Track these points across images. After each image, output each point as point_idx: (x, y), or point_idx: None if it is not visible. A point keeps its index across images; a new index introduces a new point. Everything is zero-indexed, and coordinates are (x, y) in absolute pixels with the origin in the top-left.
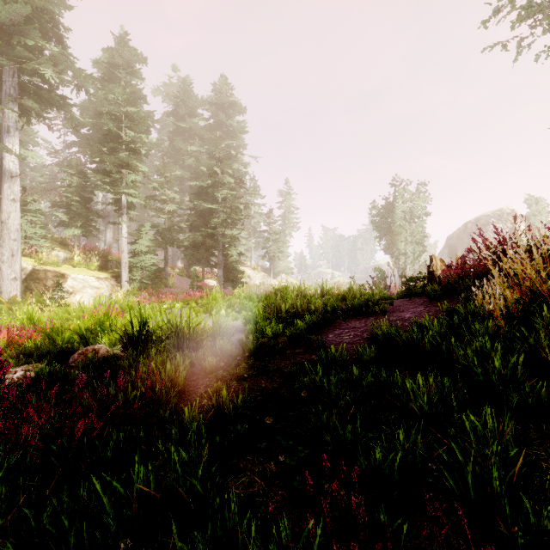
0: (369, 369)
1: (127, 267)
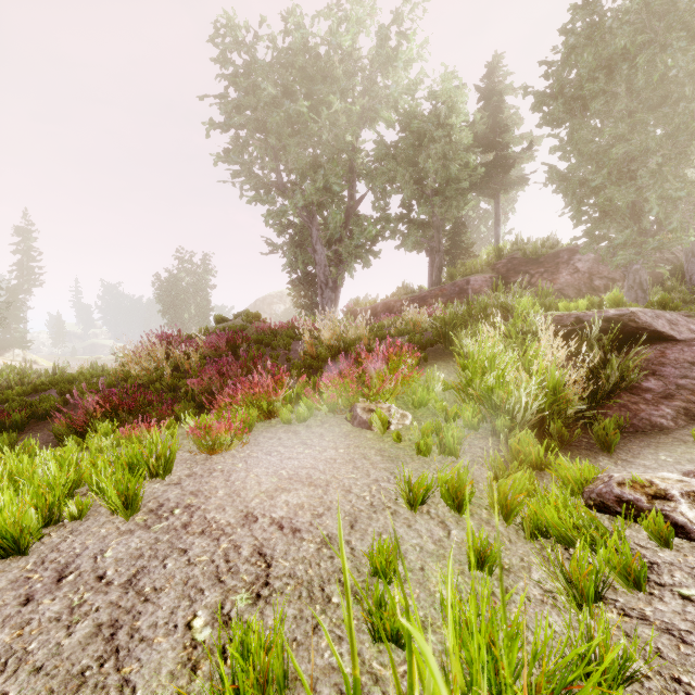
0: None
1: None
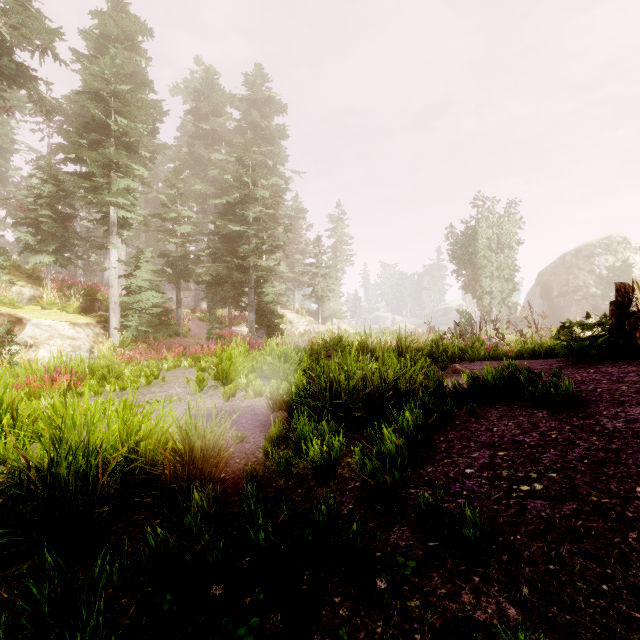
0: None
1: (118, 309)
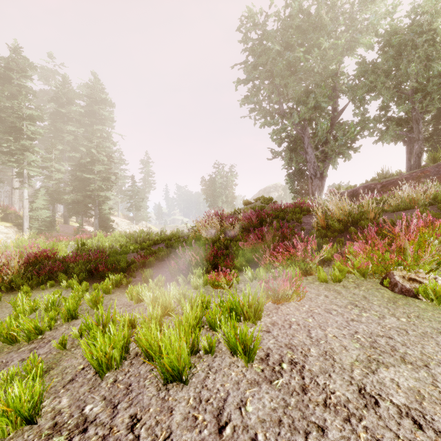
0: None
1: (28, 219)
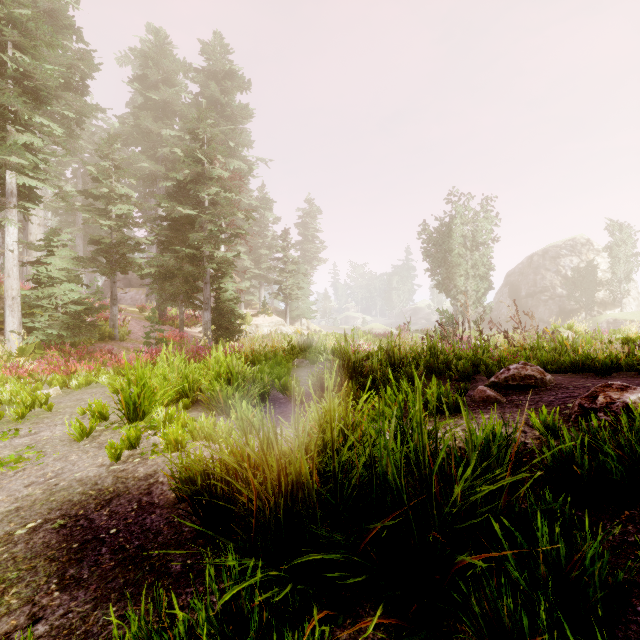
0: None
1: (18, 306)
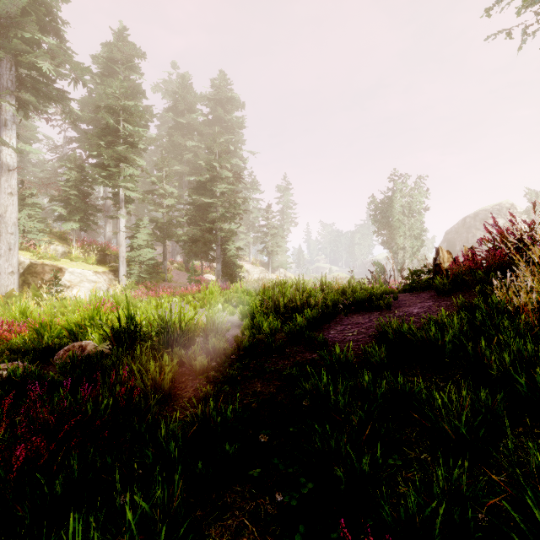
0: (379, 372)
1: (125, 261)
